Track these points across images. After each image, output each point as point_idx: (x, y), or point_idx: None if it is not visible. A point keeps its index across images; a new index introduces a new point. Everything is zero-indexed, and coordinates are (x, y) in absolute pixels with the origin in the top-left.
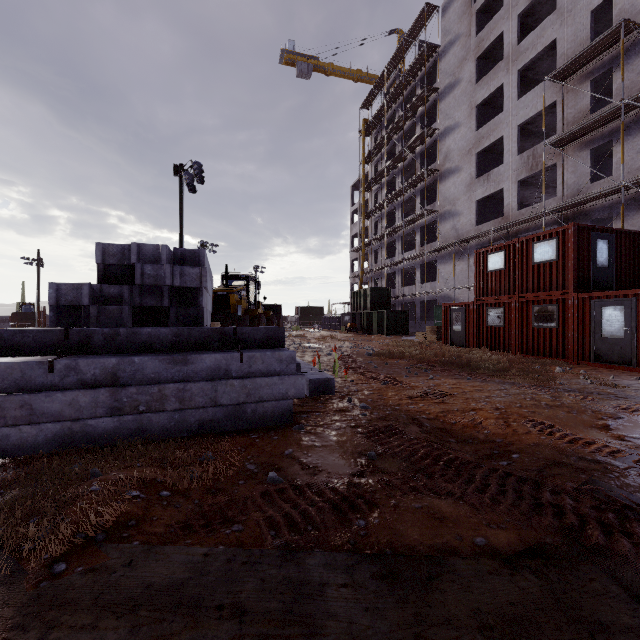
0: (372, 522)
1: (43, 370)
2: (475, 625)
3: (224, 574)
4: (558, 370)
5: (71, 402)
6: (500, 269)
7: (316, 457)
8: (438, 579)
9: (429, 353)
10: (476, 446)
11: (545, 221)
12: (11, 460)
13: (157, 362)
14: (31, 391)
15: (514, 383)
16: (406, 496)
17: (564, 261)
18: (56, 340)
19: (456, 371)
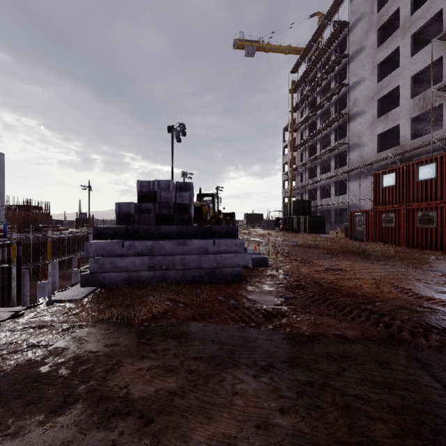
0: (283, 322)
1: (119, 246)
2: (325, 356)
3: (213, 332)
4: (433, 258)
5: (132, 262)
6: (392, 185)
7: (255, 296)
8: (311, 342)
9: (336, 245)
10: (354, 298)
11: (433, 147)
12: (106, 289)
13: (171, 244)
14: (114, 256)
15: (394, 265)
16: (303, 315)
17: (442, 179)
18: (122, 232)
19: (353, 257)
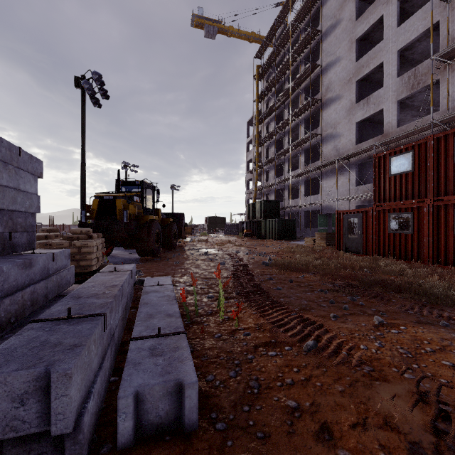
0: None
1: None
2: None
3: None
4: None
5: None
6: (407, 171)
7: None
8: None
9: (334, 264)
10: None
11: (427, 134)
12: None
13: None
14: None
15: None
16: None
17: None
18: None
19: (396, 299)
